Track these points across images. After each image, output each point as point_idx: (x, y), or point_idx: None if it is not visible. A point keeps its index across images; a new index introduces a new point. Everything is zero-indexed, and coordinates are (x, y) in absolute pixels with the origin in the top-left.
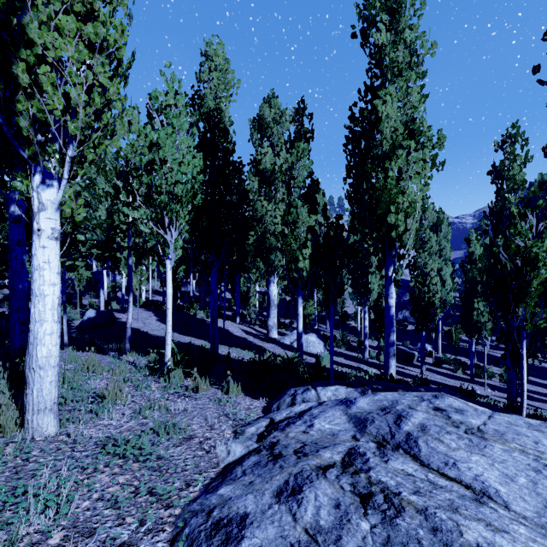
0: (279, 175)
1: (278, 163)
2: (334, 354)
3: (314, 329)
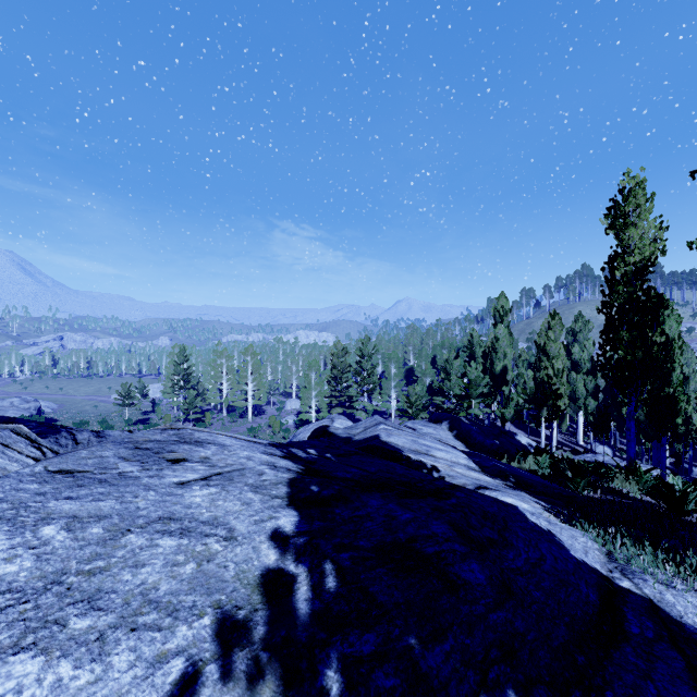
0: (584, 362)
1: (583, 356)
2: (619, 458)
3: (608, 443)
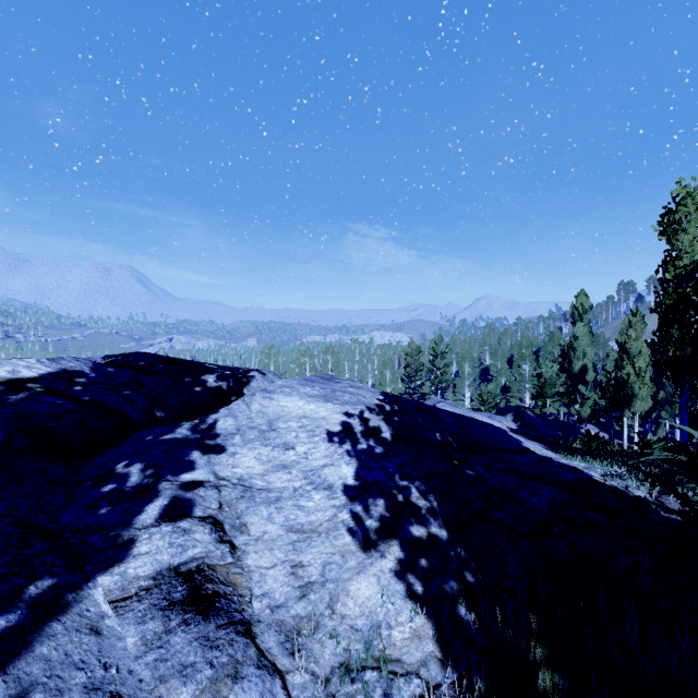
0: None
1: None
2: None
3: None
